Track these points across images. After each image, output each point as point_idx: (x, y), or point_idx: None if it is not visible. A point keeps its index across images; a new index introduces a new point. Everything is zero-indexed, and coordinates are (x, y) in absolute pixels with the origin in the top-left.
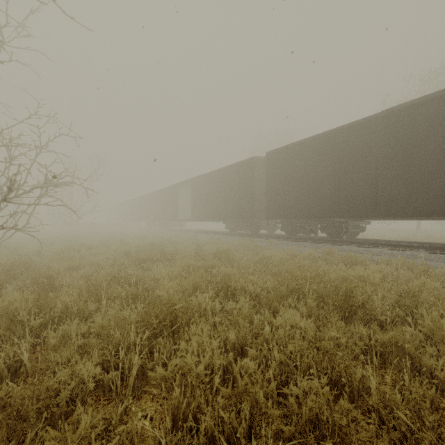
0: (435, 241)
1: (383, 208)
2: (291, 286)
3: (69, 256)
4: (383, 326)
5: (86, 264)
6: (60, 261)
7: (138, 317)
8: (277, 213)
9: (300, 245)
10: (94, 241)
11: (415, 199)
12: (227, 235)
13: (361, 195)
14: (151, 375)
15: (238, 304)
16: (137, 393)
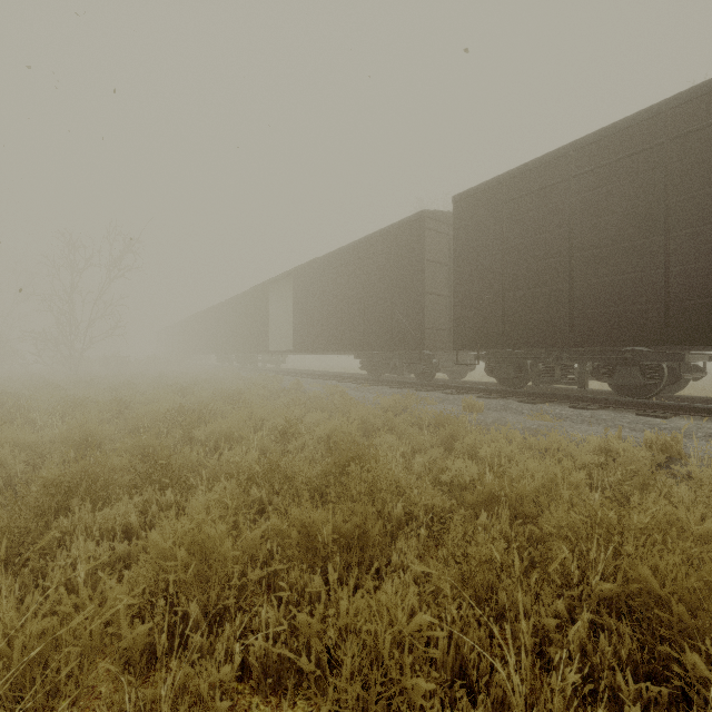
0: None
1: None
2: None
3: None
4: None
5: None
6: None
7: None
8: (482, 336)
9: (544, 412)
10: (68, 399)
11: None
12: (363, 382)
13: None
14: None
15: None
16: None
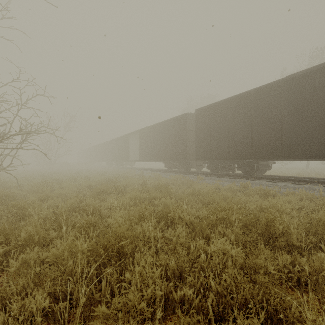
0: (323, 177)
1: (287, 151)
2: (220, 215)
3: (43, 189)
4: (299, 251)
5: (55, 195)
6: (35, 193)
7: (90, 246)
8: (204, 156)
9: (221, 179)
10: (65, 177)
11: (312, 145)
12: (165, 172)
13: (269, 141)
14: (94, 314)
15: (176, 232)
16: (85, 321)
